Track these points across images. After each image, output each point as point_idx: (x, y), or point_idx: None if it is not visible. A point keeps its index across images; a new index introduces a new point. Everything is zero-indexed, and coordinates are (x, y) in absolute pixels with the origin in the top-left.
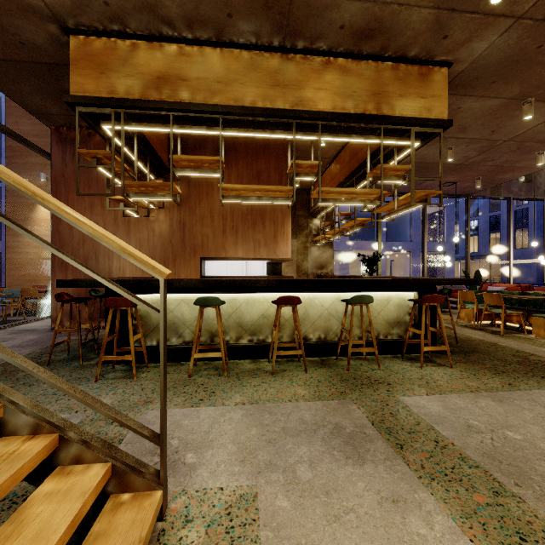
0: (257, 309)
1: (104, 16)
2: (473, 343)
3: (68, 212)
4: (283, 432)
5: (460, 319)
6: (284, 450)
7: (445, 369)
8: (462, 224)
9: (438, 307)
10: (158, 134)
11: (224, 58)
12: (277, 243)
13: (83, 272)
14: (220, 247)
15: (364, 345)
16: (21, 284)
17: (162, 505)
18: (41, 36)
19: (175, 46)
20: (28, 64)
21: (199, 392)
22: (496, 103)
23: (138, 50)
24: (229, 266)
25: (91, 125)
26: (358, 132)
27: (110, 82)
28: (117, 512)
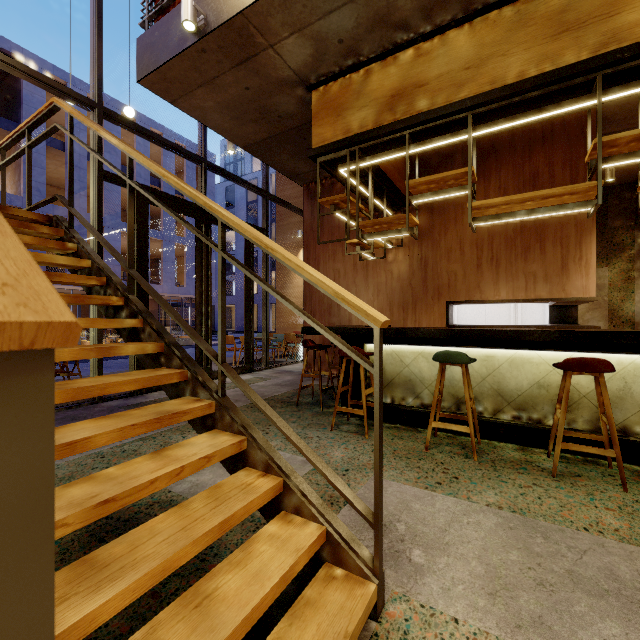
0: (528, 373)
1: (339, 56)
2: None
3: (290, 259)
4: (568, 578)
5: None
6: (570, 612)
7: None
8: None
9: None
10: (396, 162)
11: (474, 33)
12: (566, 275)
13: (327, 319)
14: (473, 286)
15: None
16: (285, 330)
17: (376, 602)
18: (292, 103)
19: (411, 50)
20: (285, 134)
21: (437, 473)
22: None
23: (371, 76)
24: (488, 311)
25: (330, 173)
26: None
27: (345, 122)
28: (328, 585)
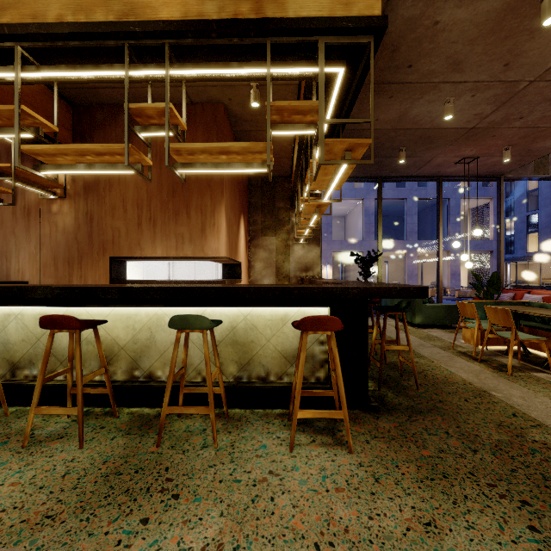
0: None
1: None
2: (447, 390)
3: None
4: None
5: (465, 341)
6: None
7: (336, 455)
8: (519, 219)
9: (331, 339)
10: (41, 103)
11: None
12: (205, 237)
13: None
14: (135, 244)
15: (221, 395)
16: None
17: None
18: None
19: None
20: None
21: None
22: (495, 6)
23: None
24: (197, 268)
25: None
26: (242, 58)
27: None
28: None
